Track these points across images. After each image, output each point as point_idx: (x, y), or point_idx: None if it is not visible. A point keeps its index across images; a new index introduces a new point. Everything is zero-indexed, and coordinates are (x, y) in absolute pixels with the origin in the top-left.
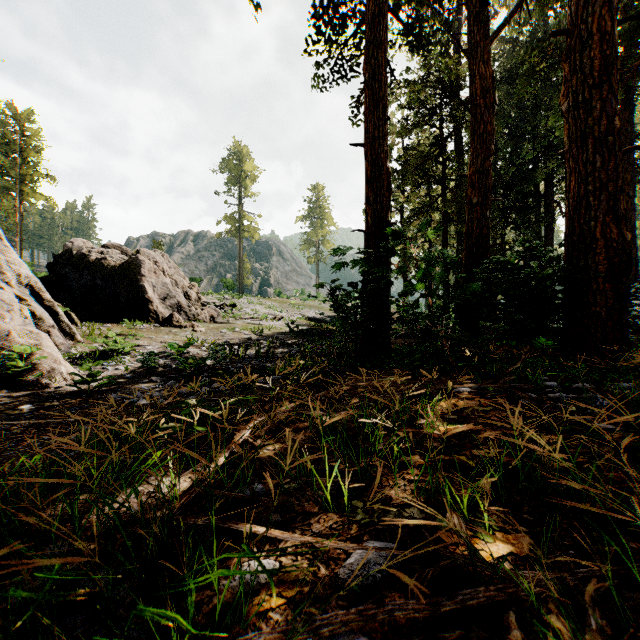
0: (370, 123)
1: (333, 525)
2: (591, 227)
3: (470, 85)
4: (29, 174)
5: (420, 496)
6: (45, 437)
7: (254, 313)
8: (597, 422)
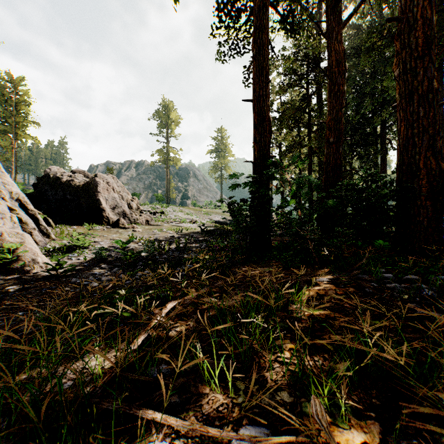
0: (257, 85)
1: (219, 407)
2: (416, 160)
3: (328, 58)
4: (21, 121)
5: (290, 379)
6: (19, 313)
7: (176, 218)
8: (424, 309)
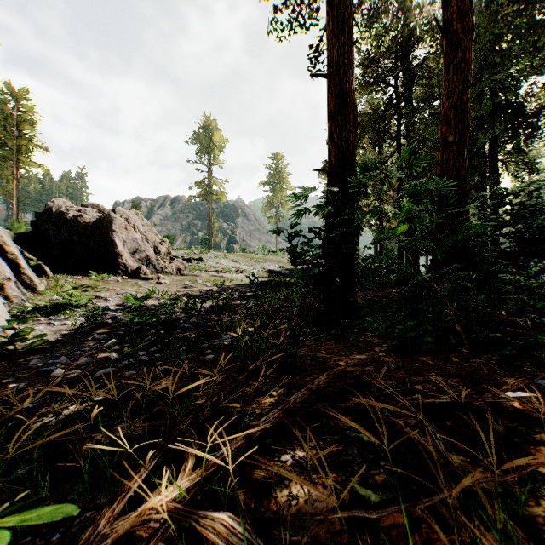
0: (334, 48)
1: None
2: None
3: (444, 11)
4: (24, 145)
5: None
6: None
7: (219, 266)
8: None
